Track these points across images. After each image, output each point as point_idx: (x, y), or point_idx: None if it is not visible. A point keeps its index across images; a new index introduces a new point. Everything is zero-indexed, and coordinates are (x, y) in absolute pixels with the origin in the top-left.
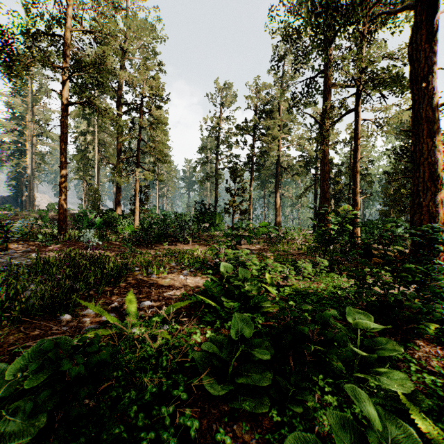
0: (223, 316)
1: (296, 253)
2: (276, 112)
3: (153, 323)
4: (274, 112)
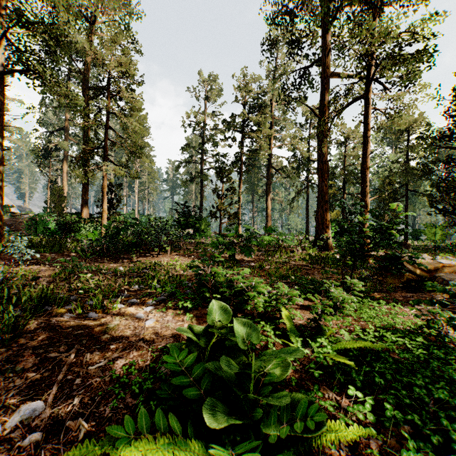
0: None
1: (299, 265)
2: (267, 108)
3: None
4: (265, 107)
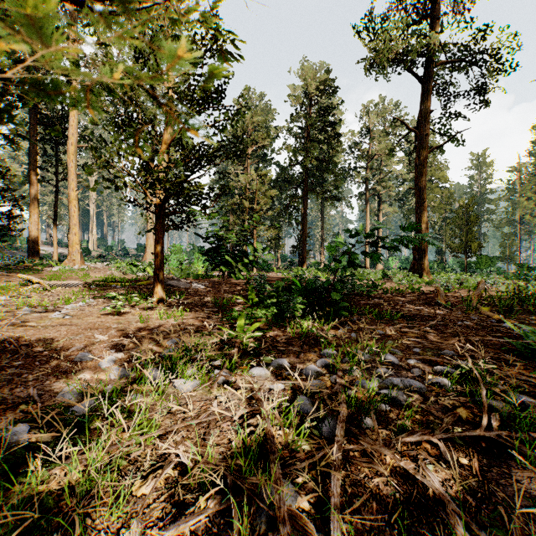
0: None
1: None
2: None
3: None
4: None
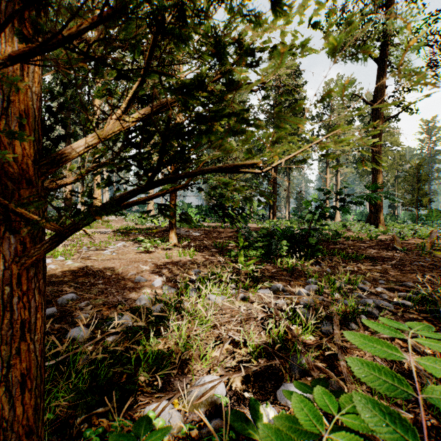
0: None
1: None
2: None
3: None
4: None
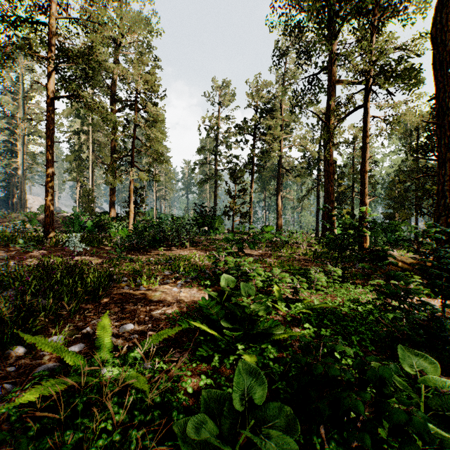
0: (223, 347)
1: (301, 259)
2: (278, 111)
3: (131, 360)
4: (275, 111)
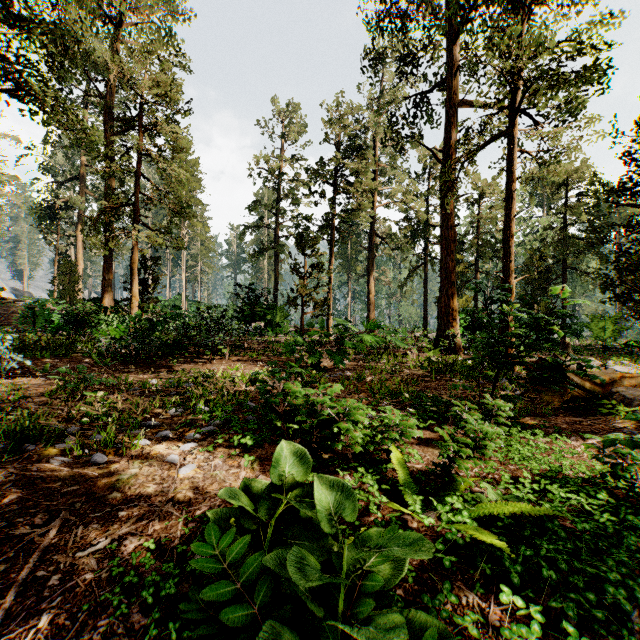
0: None
1: (416, 375)
2: (370, 150)
3: None
4: (366, 149)
